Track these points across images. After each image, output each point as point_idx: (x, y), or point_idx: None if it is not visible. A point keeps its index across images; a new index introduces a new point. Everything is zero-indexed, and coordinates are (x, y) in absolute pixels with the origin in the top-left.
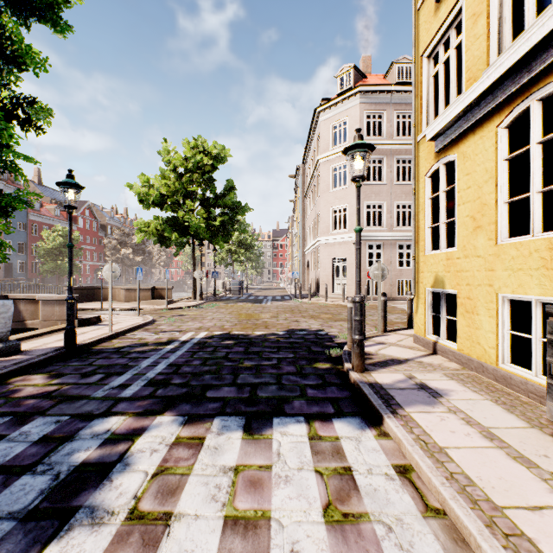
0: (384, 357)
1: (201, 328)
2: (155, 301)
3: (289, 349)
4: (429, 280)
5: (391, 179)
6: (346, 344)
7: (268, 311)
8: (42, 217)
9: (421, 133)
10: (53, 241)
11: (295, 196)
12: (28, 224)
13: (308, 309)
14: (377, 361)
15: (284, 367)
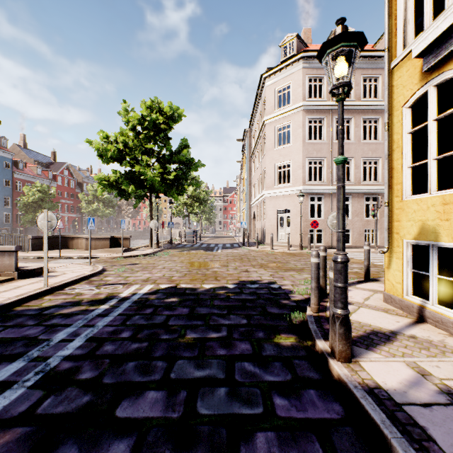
0: (362, 327)
1: (148, 280)
2: (113, 250)
3: (241, 311)
4: (409, 230)
5: (331, 137)
6: (305, 302)
7: (218, 259)
8: (26, 175)
9: (397, 56)
10: (32, 196)
11: (242, 157)
12: (13, 181)
13: (256, 257)
14: (356, 336)
15: (236, 344)
